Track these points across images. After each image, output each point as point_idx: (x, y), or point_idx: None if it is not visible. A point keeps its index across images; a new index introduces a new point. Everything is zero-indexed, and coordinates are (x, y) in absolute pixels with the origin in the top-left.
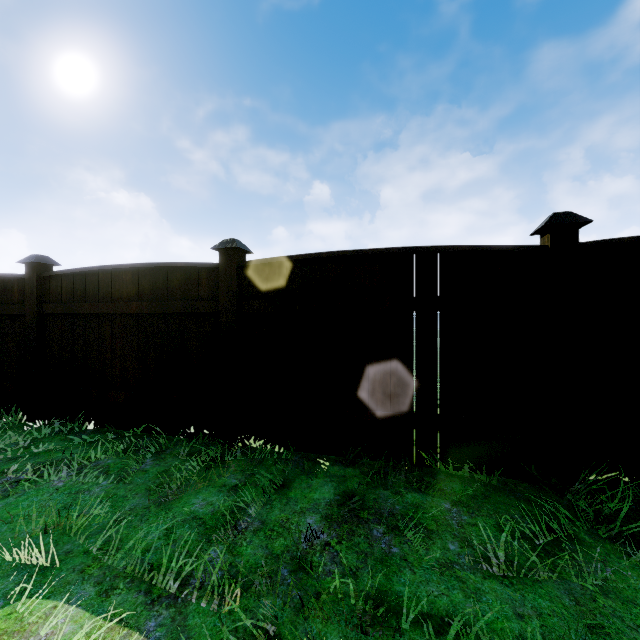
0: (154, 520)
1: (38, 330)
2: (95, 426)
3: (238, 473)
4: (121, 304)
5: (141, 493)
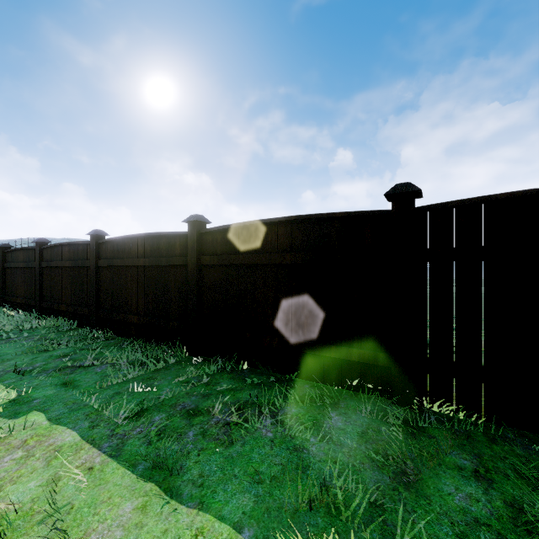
0: (424, 514)
1: (197, 278)
2: (247, 366)
3: (458, 450)
4: (274, 255)
5: (366, 463)
